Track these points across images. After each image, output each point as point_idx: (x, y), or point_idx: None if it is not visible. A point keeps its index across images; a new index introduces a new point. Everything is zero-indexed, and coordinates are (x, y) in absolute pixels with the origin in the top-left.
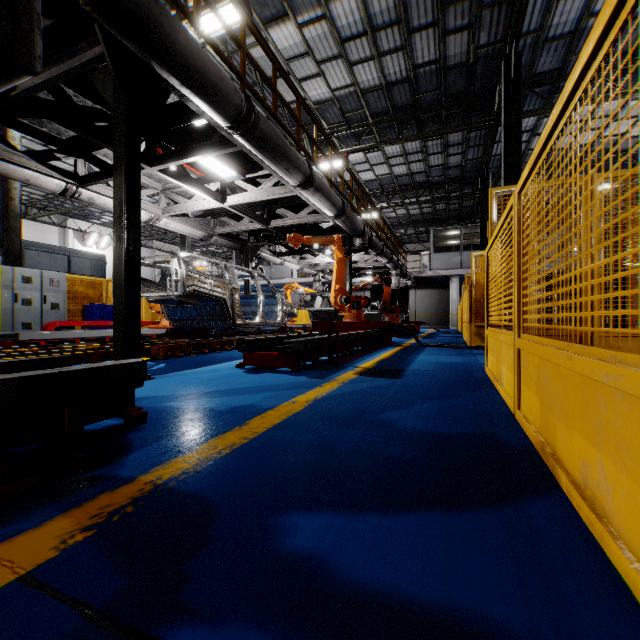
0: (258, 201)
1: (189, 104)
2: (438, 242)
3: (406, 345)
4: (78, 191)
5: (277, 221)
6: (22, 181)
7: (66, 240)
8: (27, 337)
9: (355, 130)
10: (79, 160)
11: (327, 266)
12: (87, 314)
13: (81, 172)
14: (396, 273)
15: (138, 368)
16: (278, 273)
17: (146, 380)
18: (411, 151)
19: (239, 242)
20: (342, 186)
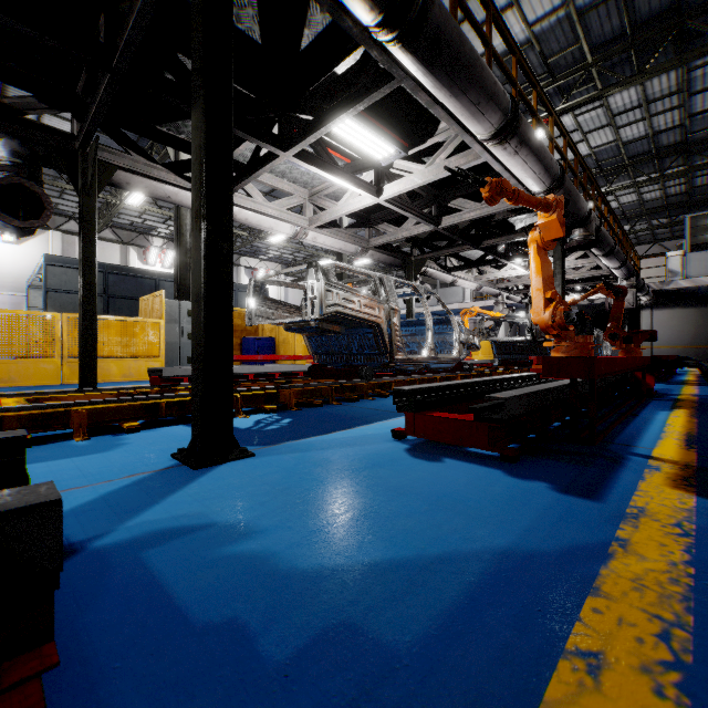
0: (424, 193)
1: (317, 0)
2: (694, 236)
3: (689, 398)
4: None
5: (451, 218)
6: (163, 200)
7: (239, 278)
8: (170, 373)
9: (562, 82)
10: None
11: (515, 282)
12: (244, 348)
13: None
14: (629, 284)
15: (13, 535)
16: (446, 297)
17: (238, 459)
18: (657, 95)
19: (400, 256)
20: (551, 152)
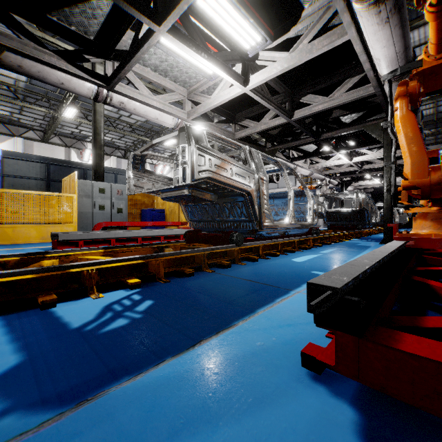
0: (281, 90)
1: None
2: None
3: None
4: (109, 95)
5: (301, 111)
6: (58, 86)
7: None
8: (65, 237)
9: None
10: (108, 62)
11: (336, 170)
12: (143, 216)
13: (110, 74)
14: None
15: None
16: (283, 183)
17: None
18: None
19: (257, 147)
20: None
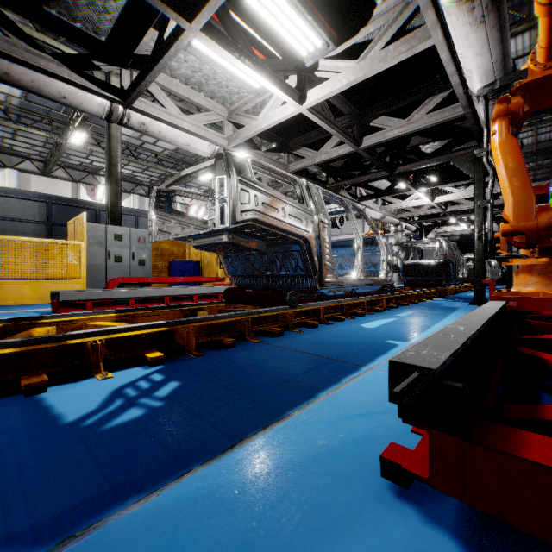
0: (346, 111)
1: None
2: None
3: None
4: (126, 114)
5: (372, 137)
6: (59, 101)
7: None
8: (69, 297)
9: None
10: (124, 71)
11: (415, 212)
12: (171, 270)
13: (127, 87)
14: None
15: None
16: (348, 229)
17: None
18: None
19: (316, 183)
20: None
